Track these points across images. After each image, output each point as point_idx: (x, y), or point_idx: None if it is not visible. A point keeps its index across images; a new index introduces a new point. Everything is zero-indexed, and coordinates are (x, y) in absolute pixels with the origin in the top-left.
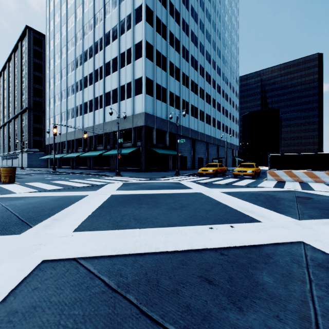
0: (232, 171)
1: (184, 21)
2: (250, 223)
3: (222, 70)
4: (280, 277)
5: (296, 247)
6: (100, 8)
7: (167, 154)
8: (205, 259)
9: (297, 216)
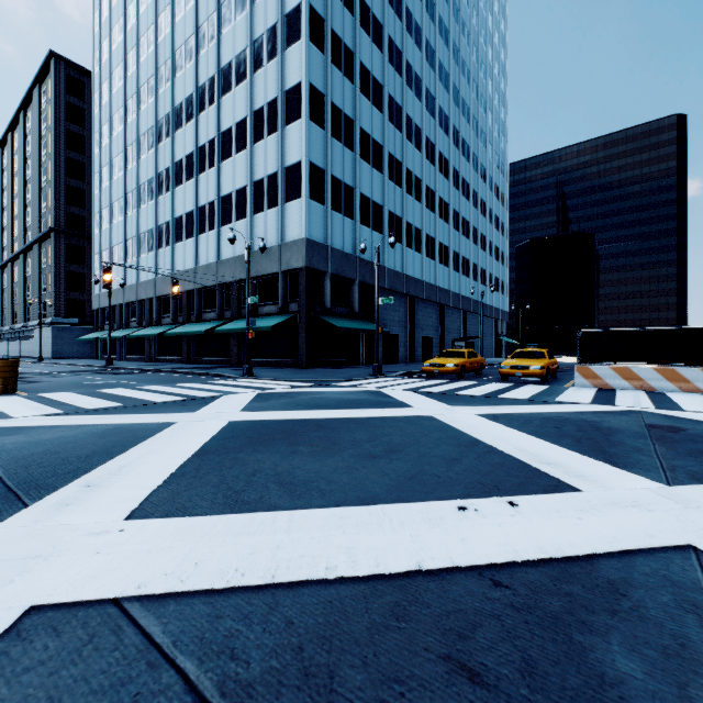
0: (495, 367)
1: (392, 42)
2: (554, 495)
3: (473, 148)
4: (661, 658)
5: (680, 561)
6: (210, 13)
7: (356, 330)
8: (454, 599)
9: (661, 475)
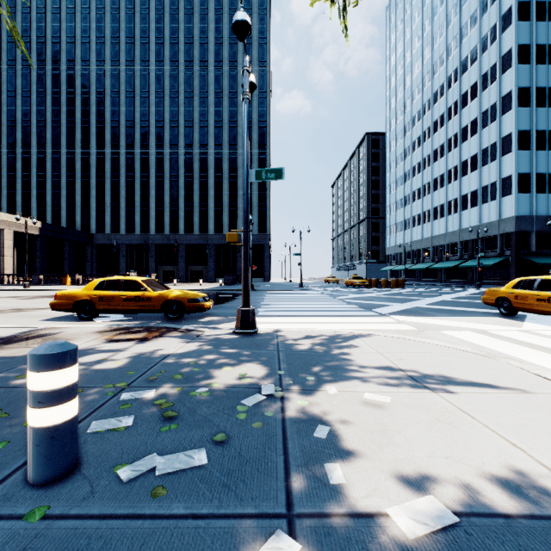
0: None
1: None
2: None
3: None
4: None
5: None
6: (454, 100)
7: None
8: None
9: None
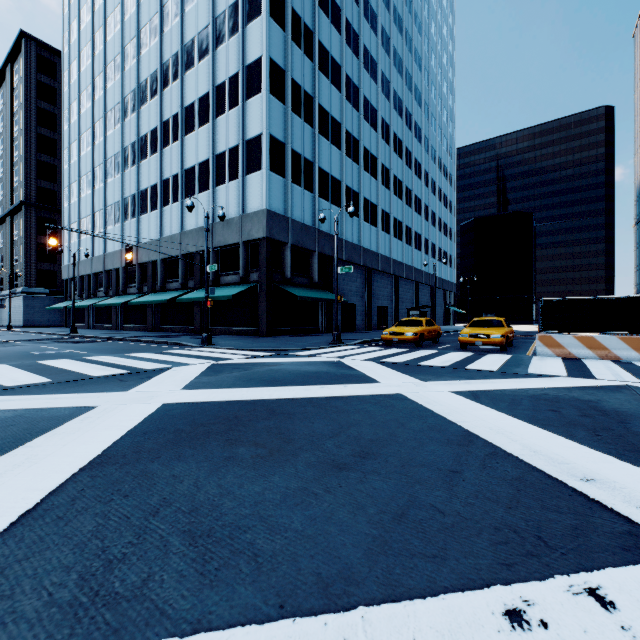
0: (448, 335)
1: (349, 25)
2: None
3: (424, 131)
4: None
5: None
6: None
7: (315, 299)
8: None
9: None
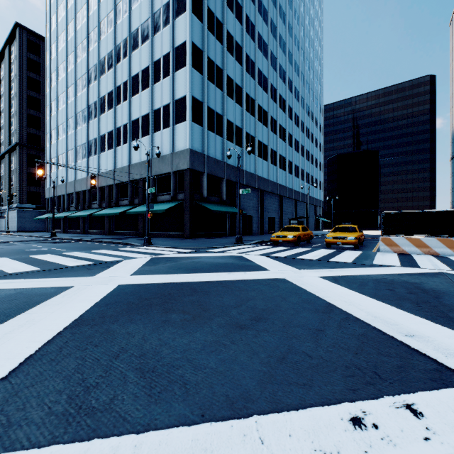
0: (317, 237)
1: (248, 18)
2: (451, 392)
3: (301, 93)
4: None
5: None
6: None
7: (224, 212)
8: None
9: None
